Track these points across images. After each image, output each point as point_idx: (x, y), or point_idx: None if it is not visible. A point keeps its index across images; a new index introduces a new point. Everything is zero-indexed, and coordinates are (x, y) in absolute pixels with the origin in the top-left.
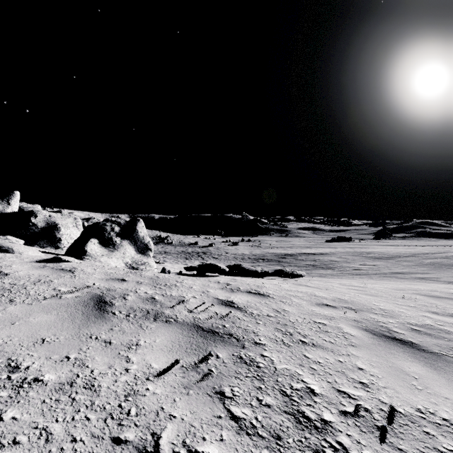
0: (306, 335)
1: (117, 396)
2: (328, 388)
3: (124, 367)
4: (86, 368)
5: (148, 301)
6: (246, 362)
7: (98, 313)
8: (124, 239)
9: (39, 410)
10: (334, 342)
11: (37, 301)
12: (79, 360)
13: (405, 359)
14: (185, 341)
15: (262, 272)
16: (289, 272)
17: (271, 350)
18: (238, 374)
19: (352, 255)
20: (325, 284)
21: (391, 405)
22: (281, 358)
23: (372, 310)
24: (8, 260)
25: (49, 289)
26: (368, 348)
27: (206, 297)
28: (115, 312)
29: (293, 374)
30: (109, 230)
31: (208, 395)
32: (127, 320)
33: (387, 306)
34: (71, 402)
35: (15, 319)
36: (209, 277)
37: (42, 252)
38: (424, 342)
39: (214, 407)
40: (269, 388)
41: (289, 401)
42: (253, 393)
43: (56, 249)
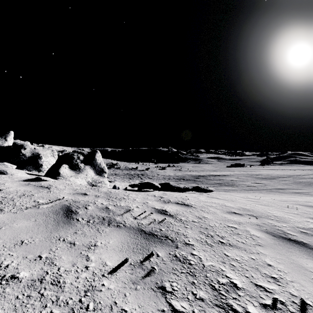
0: (223, 237)
1: (78, 292)
2: (248, 283)
3: (85, 265)
4: (54, 266)
5: (104, 210)
6: (180, 259)
7: (65, 220)
8: (87, 165)
9: (12, 306)
10: (245, 242)
11: (21, 211)
12: (49, 259)
13: (301, 257)
14: (132, 242)
15: (184, 188)
16: (204, 188)
17: (198, 249)
18: (175, 271)
19: (246, 176)
20: (229, 197)
21: (301, 299)
22: (207, 256)
23: (268, 217)
24: (3, 180)
25: (30, 201)
26: (272, 247)
27: (146, 207)
28: (79, 219)
29: (218, 270)
30: (76, 158)
31: (152, 290)
32: (87, 225)
33: (278, 213)
34: (39, 297)
35: (2, 225)
36: (147, 192)
37: (28, 174)
38: (312, 242)
39: (158, 301)
40: (200, 283)
41: (218, 295)
42: (188, 287)
43: (39, 172)
